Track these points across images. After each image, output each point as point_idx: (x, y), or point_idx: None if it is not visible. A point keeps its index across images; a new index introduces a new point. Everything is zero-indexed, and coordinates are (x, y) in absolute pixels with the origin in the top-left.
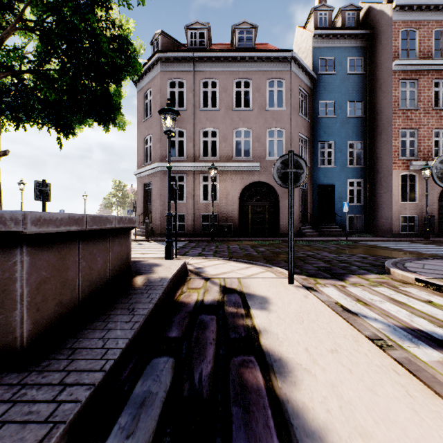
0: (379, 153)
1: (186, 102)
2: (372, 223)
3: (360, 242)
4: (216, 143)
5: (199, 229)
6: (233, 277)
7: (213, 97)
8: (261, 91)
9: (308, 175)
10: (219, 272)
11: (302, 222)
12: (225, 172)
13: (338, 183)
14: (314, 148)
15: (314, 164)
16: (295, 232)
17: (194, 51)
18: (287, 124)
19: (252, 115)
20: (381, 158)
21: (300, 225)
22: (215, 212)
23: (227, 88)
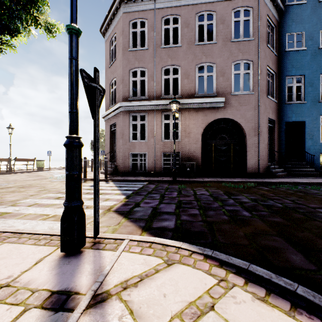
0: None
1: (147, 41)
2: None
3: None
4: (177, 92)
5: (160, 168)
6: None
7: None
8: (226, 21)
9: (275, 111)
10: None
11: (270, 161)
12: (187, 109)
13: (309, 119)
14: (281, 83)
15: (281, 100)
16: (264, 172)
17: None
18: (255, 55)
19: (215, 49)
20: None
21: (268, 165)
22: (177, 150)
23: (189, 22)
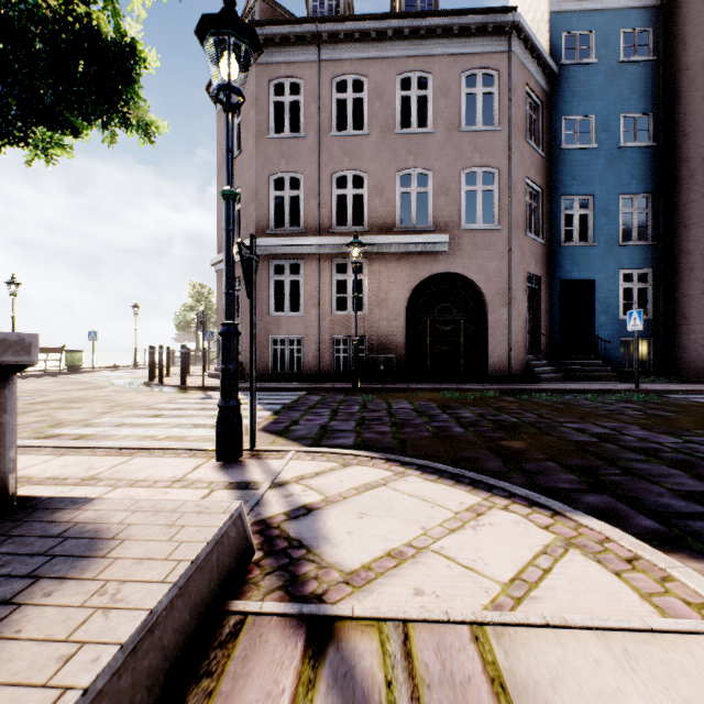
0: (690, 214)
1: (305, 122)
2: (672, 354)
3: (671, 396)
4: (362, 213)
5: (328, 366)
6: (448, 620)
7: (357, 127)
8: (452, 94)
9: (541, 261)
10: (374, 549)
11: (531, 353)
12: (379, 254)
13: (602, 276)
14: (553, 209)
15: (553, 240)
16: (519, 373)
17: (320, 20)
18: (503, 159)
19: (433, 143)
20: (693, 223)
21: (528, 360)
22: (361, 333)
23: (383, 91)
